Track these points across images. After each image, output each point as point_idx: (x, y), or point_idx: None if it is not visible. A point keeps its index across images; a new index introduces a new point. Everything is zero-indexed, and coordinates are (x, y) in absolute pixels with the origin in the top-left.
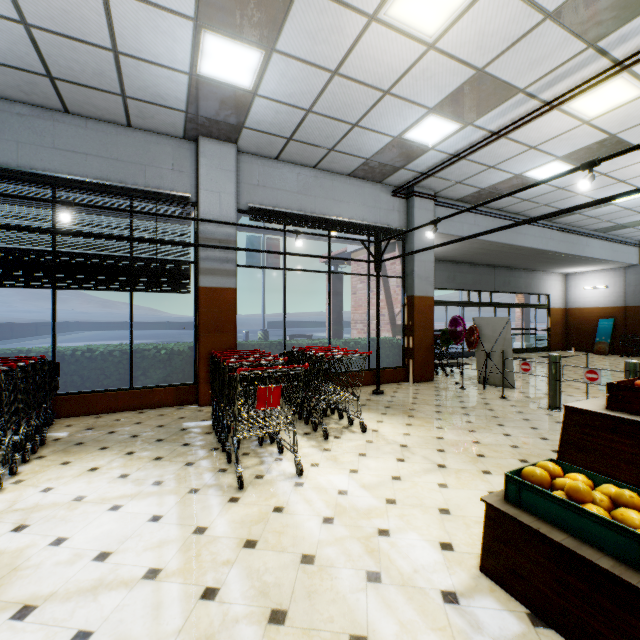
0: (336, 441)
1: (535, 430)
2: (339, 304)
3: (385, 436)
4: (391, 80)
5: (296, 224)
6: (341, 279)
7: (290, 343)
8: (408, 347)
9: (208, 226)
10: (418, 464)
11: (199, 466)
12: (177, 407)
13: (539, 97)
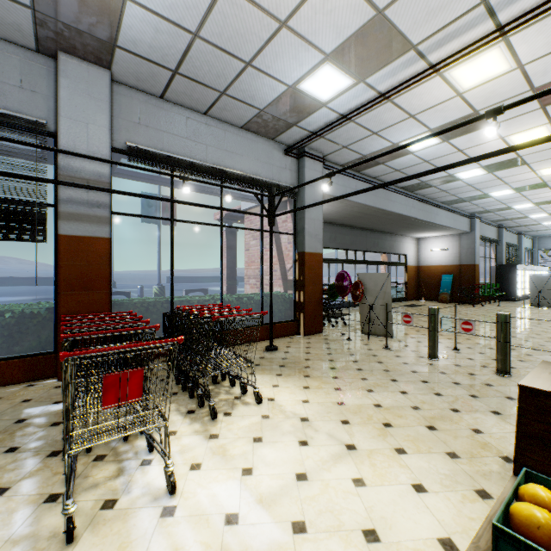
0: (226, 420)
1: (426, 384)
2: (233, 260)
3: (283, 407)
4: (289, 7)
5: (185, 171)
6: (235, 236)
7: (178, 300)
8: (299, 301)
9: (71, 162)
10: (324, 447)
11: (15, 494)
12: (27, 384)
13: (428, 58)
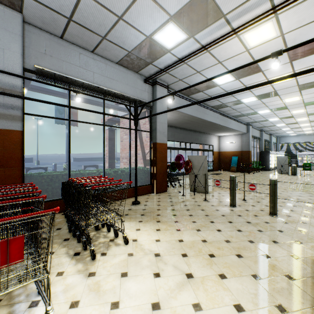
0: (102, 259)
1: (231, 224)
2: (113, 147)
3: (142, 245)
4: None
5: (78, 88)
6: (114, 133)
7: (74, 173)
8: (153, 172)
9: None
10: (171, 278)
11: None
12: None
13: (231, 24)
